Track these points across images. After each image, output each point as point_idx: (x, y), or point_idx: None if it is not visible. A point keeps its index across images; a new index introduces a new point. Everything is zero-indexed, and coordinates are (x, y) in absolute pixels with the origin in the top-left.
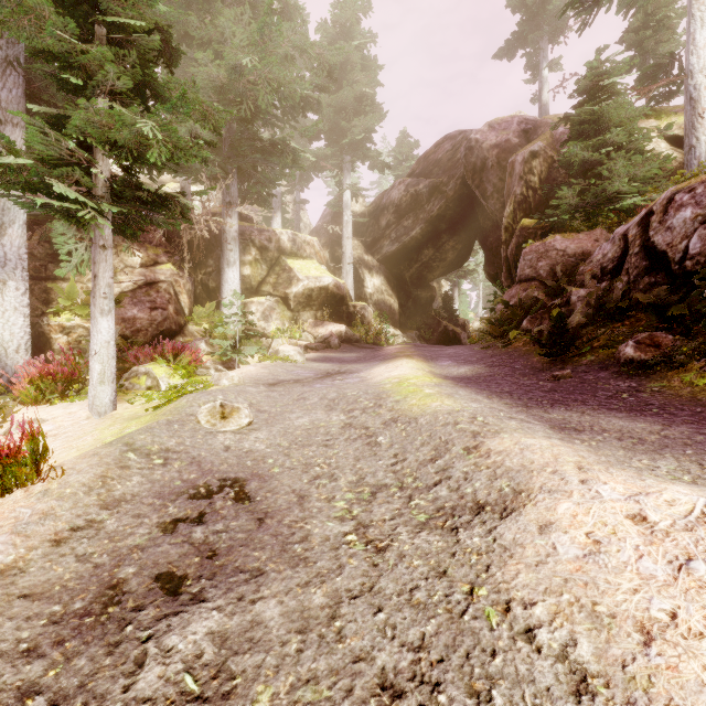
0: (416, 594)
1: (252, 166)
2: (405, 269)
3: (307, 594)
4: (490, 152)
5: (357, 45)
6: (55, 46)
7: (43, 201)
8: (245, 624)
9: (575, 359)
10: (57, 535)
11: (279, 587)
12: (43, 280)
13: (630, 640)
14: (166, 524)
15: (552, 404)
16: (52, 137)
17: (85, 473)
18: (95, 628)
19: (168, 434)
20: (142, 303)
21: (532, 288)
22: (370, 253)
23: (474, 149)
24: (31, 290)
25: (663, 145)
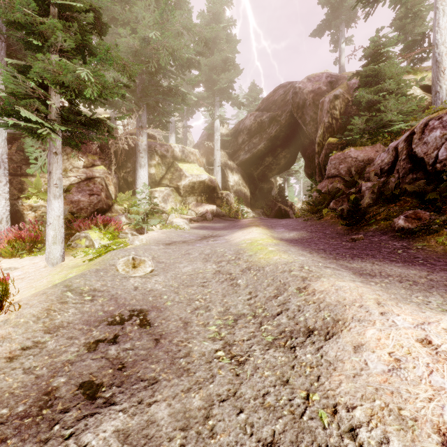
0: (267, 398)
1: (155, 103)
2: (254, 170)
3: (188, 398)
4: (308, 95)
5: (224, 27)
6: (22, 19)
7: (13, 122)
8: (142, 423)
9: (365, 227)
10: (11, 353)
11: (168, 392)
12: (19, 176)
13: (430, 440)
14: (90, 344)
15: (352, 257)
16: (19, 79)
17: (35, 307)
18: (31, 427)
19: (96, 278)
20: (84, 191)
21: (336, 182)
22: (231, 159)
23: (298, 93)
24: (11, 182)
25: (418, 91)
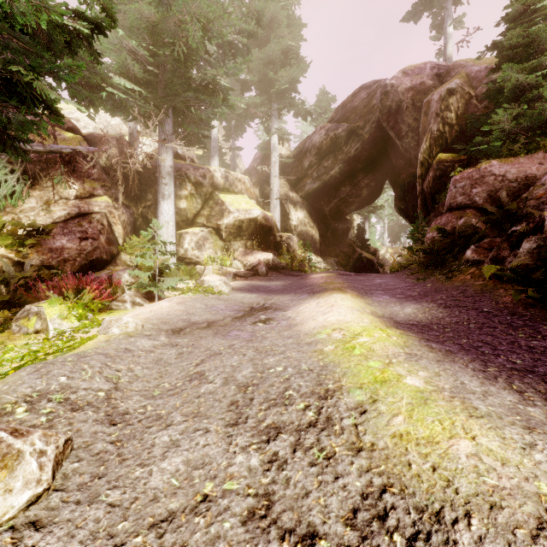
0: None
1: (186, 106)
2: (325, 204)
3: None
4: (405, 95)
5: (284, 7)
6: None
7: None
8: None
9: None
10: None
11: None
12: None
13: None
14: None
15: None
16: None
17: None
18: None
19: None
20: (73, 234)
21: (468, 215)
22: (294, 190)
23: (390, 93)
24: None
25: None
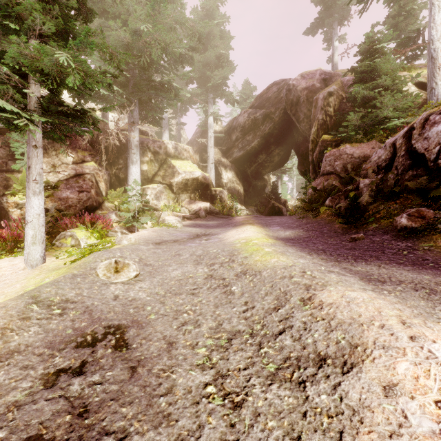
0: None
1: (148, 98)
2: (247, 167)
3: None
4: (302, 93)
5: (217, 23)
6: None
7: None
8: None
9: (364, 226)
10: None
11: None
12: (4, 172)
13: None
14: (49, 375)
15: (355, 259)
16: None
17: None
18: None
19: (70, 286)
20: (73, 188)
21: (331, 179)
22: (225, 157)
23: (292, 90)
24: None
25: (413, 88)
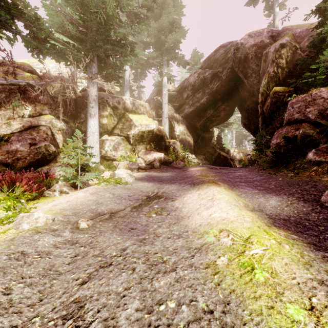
0: None
1: (106, 56)
2: (197, 121)
3: None
4: (250, 49)
5: None
6: None
7: None
8: None
9: None
10: None
11: None
12: None
13: None
14: None
15: None
16: None
17: None
18: None
19: None
20: (25, 140)
21: (304, 127)
22: (177, 112)
23: (240, 49)
24: None
25: None
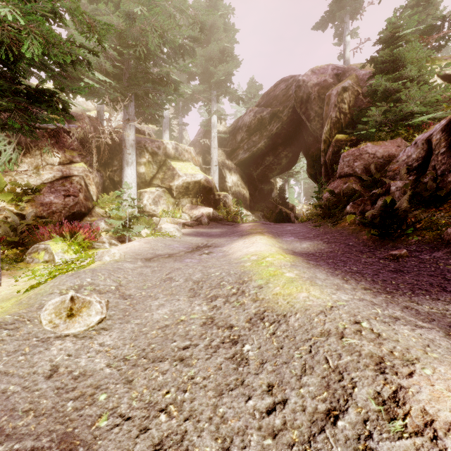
0: None
1: (145, 93)
2: (253, 170)
3: None
4: (313, 89)
5: (221, 15)
6: None
7: None
8: None
9: (402, 238)
10: None
11: None
12: None
13: None
14: None
15: (410, 289)
16: None
17: None
18: None
19: None
20: (58, 192)
21: (350, 181)
22: (229, 159)
23: (302, 87)
24: None
25: (438, 81)
